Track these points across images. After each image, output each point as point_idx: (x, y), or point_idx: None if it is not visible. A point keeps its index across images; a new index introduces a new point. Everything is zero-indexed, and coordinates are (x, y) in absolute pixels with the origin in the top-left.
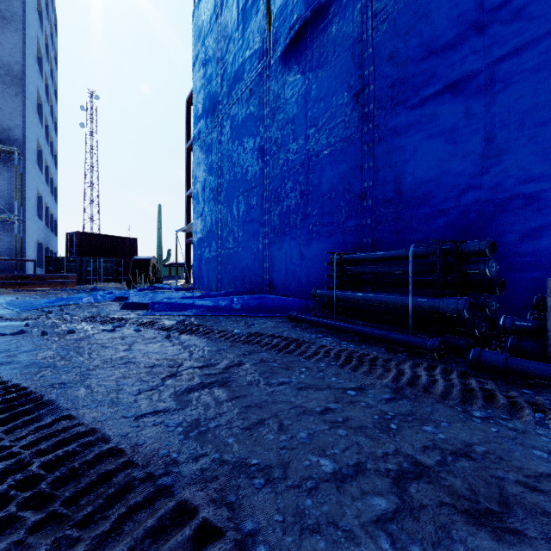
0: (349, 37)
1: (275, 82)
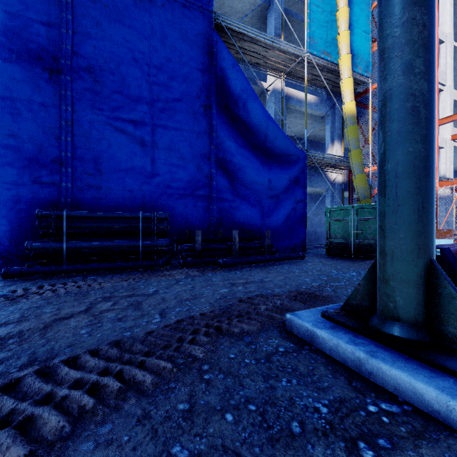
0: (42, 12)
1: None
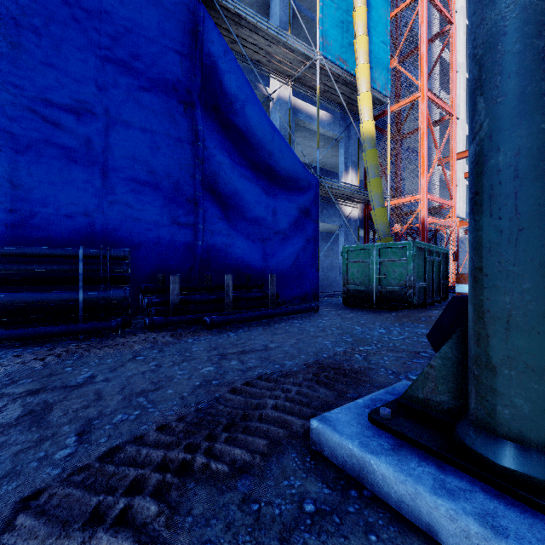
0: None
1: None
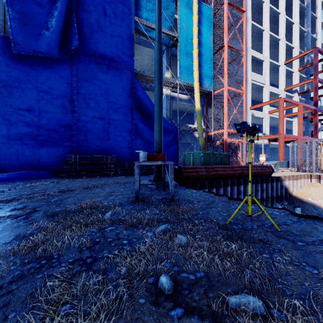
0: (66, 79)
1: (3, 53)
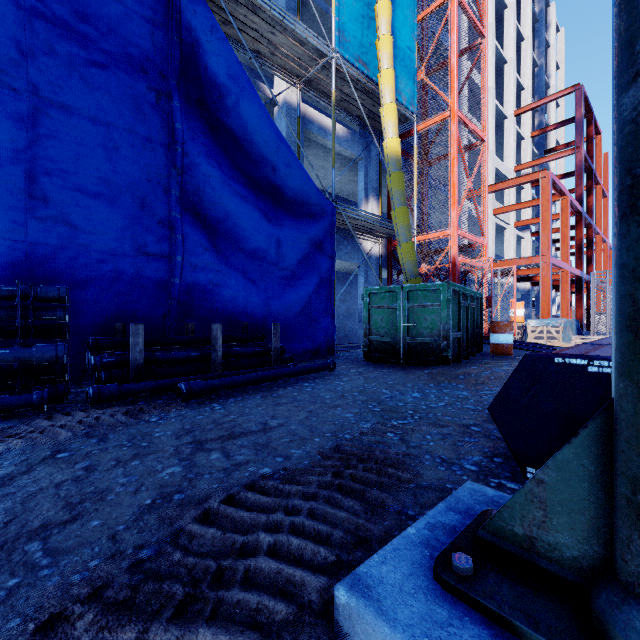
0: None
1: None
